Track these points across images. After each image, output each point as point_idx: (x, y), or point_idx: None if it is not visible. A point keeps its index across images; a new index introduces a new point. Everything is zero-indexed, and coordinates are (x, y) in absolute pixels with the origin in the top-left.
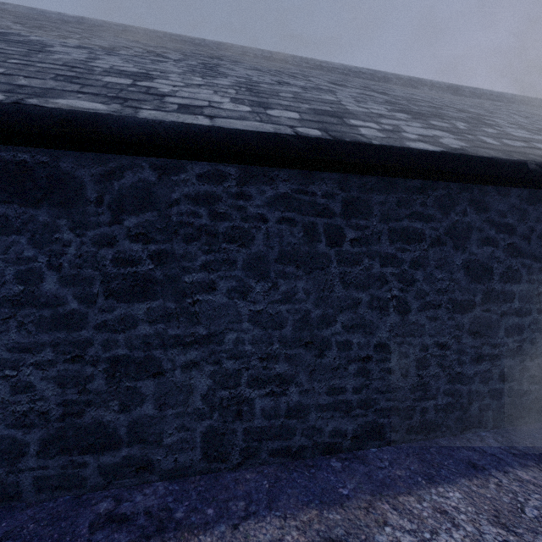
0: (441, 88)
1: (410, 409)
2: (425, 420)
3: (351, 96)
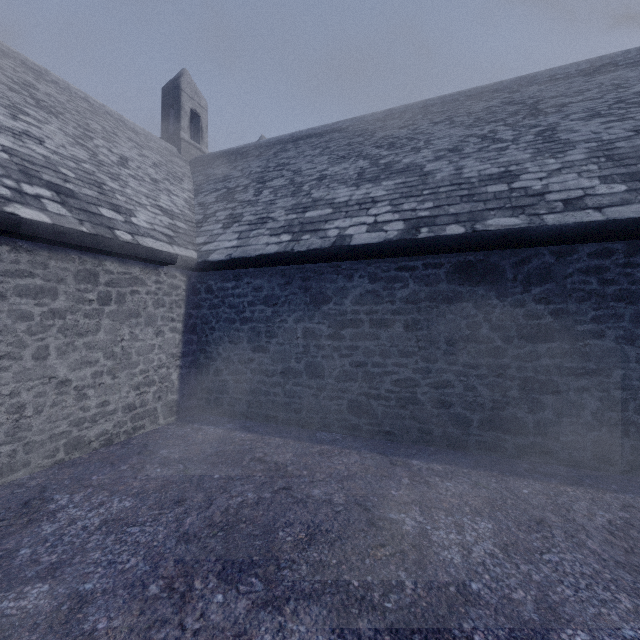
0: None
1: None
2: None
3: None
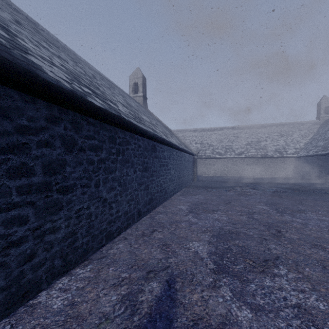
0: None
1: None
2: None
3: None
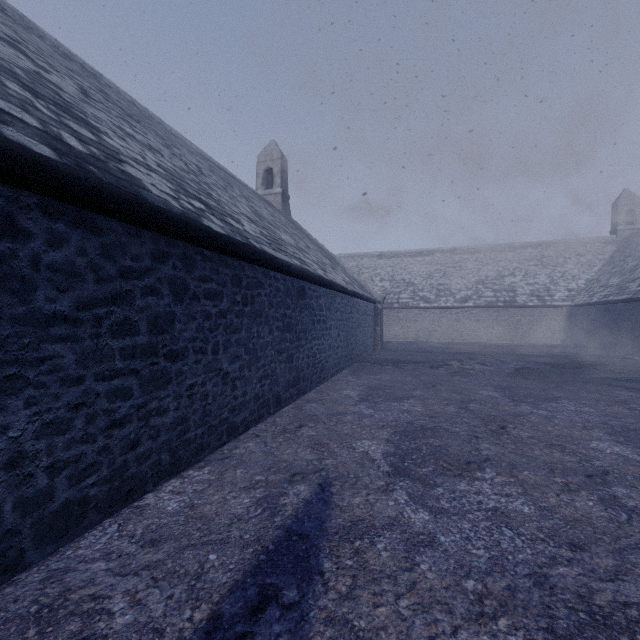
0: None
1: None
2: None
3: None
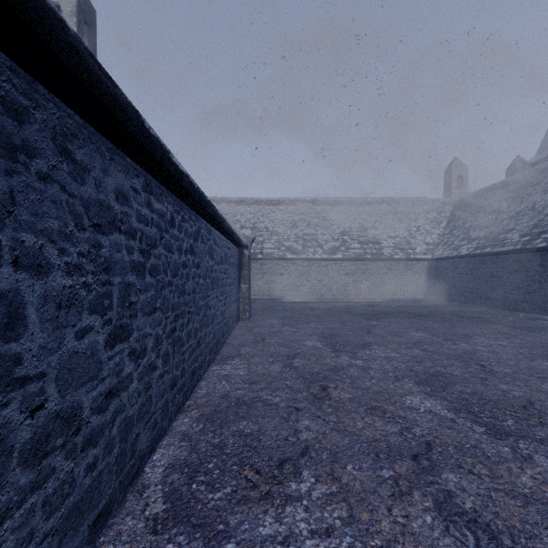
0: None
1: (541, 306)
2: (545, 309)
3: None
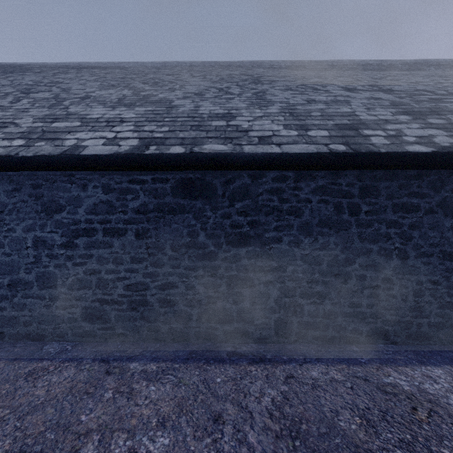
0: (448, 65)
1: (408, 323)
2: (420, 331)
3: (362, 105)
